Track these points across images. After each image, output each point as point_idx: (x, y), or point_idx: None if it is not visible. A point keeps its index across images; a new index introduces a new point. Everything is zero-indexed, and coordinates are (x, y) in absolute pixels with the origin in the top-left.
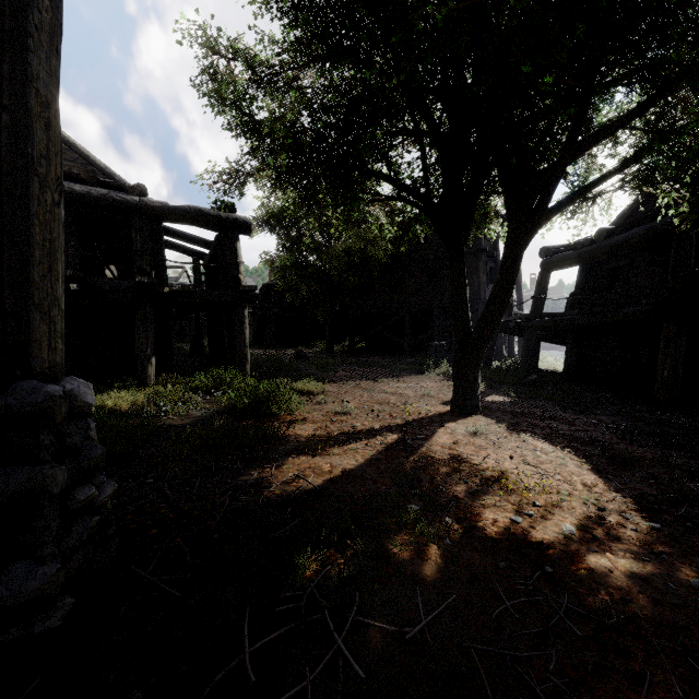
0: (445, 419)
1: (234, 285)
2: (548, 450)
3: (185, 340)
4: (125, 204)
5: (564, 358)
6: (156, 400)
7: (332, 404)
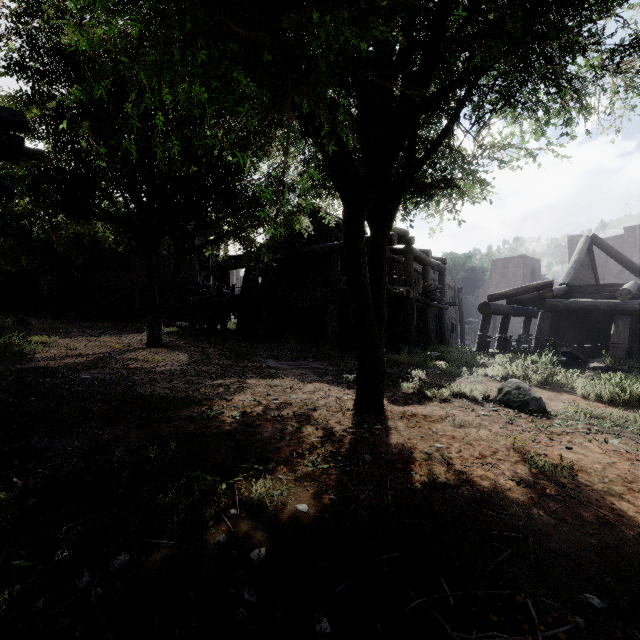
0: (139, 349)
1: None
2: (180, 354)
3: None
4: None
5: None
6: None
7: (64, 347)
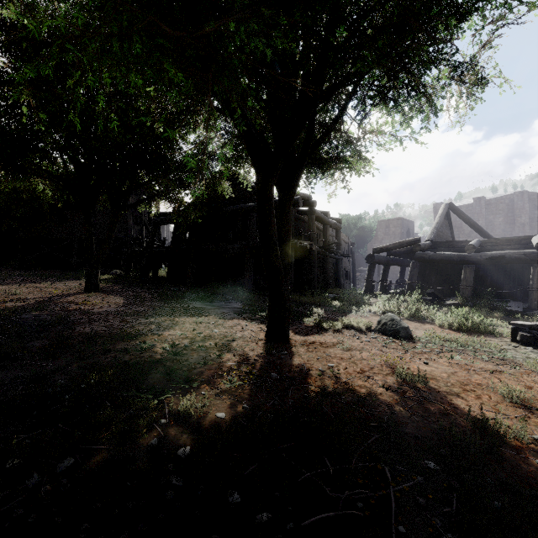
0: (77, 294)
1: None
2: (116, 298)
3: None
4: None
5: None
6: None
7: (4, 292)
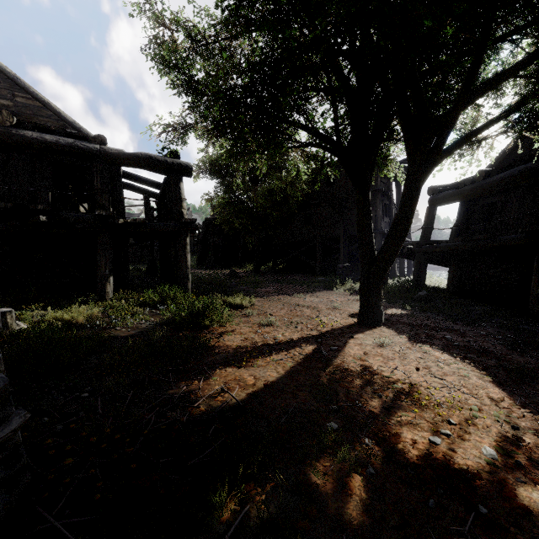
0: (353, 331)
1: (178, 218)
2: (449, 361)
3: (144, 262)
4: (87, 151)
5: (441, 276)
6: (109, 313)
7: (257, 317)
